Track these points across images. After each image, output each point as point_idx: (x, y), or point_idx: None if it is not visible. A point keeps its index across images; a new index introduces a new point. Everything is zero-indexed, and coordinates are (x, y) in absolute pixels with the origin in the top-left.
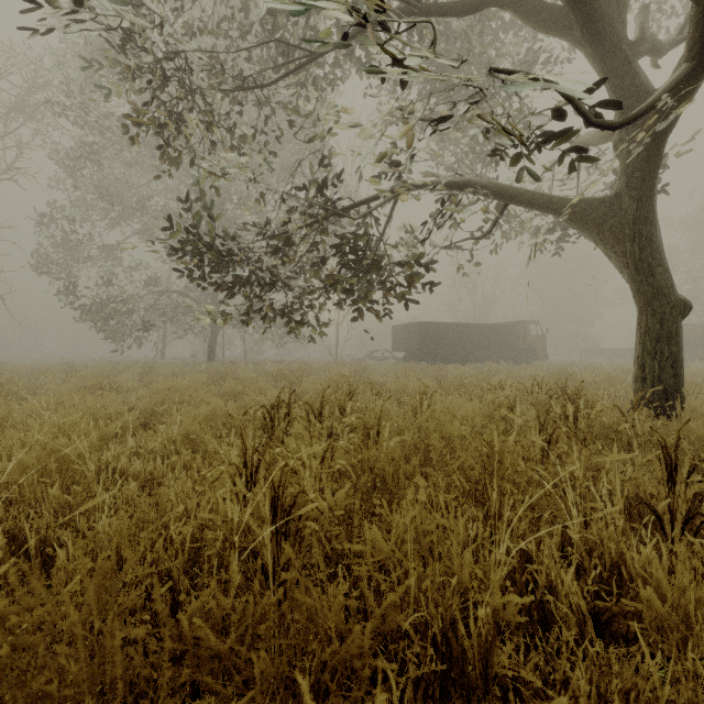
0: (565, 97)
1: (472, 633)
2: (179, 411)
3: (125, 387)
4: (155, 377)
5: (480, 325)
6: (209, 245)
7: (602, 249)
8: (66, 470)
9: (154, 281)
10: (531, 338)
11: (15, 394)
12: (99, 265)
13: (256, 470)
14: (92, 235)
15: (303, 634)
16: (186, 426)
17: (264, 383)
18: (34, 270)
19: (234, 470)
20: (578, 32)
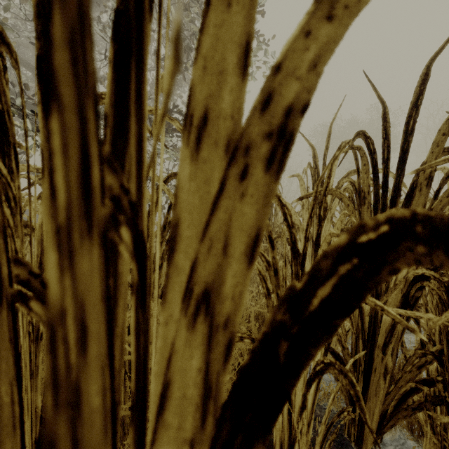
0: None
1: None
2: None
3: None
4: None
5: None
6: None
7: None
8: None
9: None
10: None
11: None
12: None
13: None
14: None
15: None
16: None
17: None
18: None
19: None
20: None
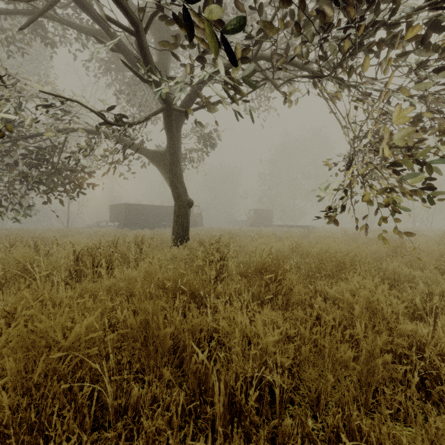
0: (90, 110)
1: None
2: None
3: None
4: None
5: (165, 206)
6: None
7: (162, 174)
8: None
9: None
10: (195, 214)
11: None
12: None
13: None
14: None
15: None
16: None
17: None
18: None
19: None
20: None
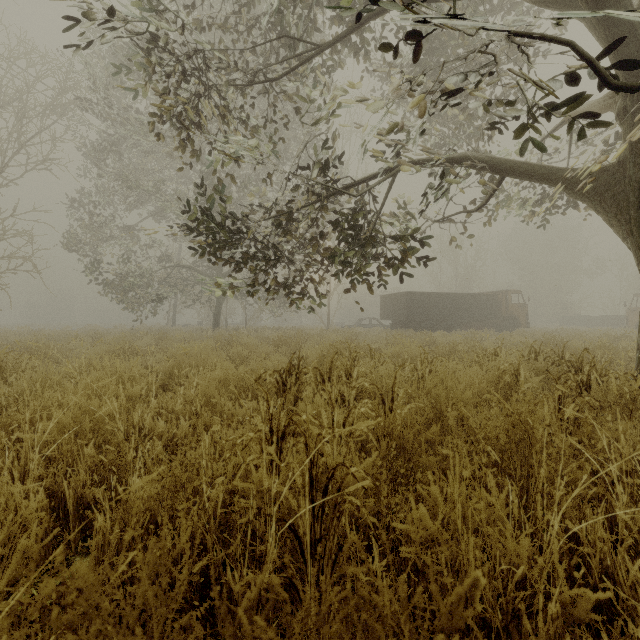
0: (585, 59)
1: (540, 629)
2: (196, 375)
3: (149, 352)
4: (169, 343)
5: (463, 294)
6: (218, 222)
7: (603, 217)
8: (98, 429)
9: (167, 256)
10: (513, 306)
11: (51, 357)
12: (120, 243)
13: (282, 436)
14: (114, 217)
15: (369, 634)
16: (203, 388)
17: (267, 348)
18: (66, 248)
19: (260, 435)
20: (582, 1)
